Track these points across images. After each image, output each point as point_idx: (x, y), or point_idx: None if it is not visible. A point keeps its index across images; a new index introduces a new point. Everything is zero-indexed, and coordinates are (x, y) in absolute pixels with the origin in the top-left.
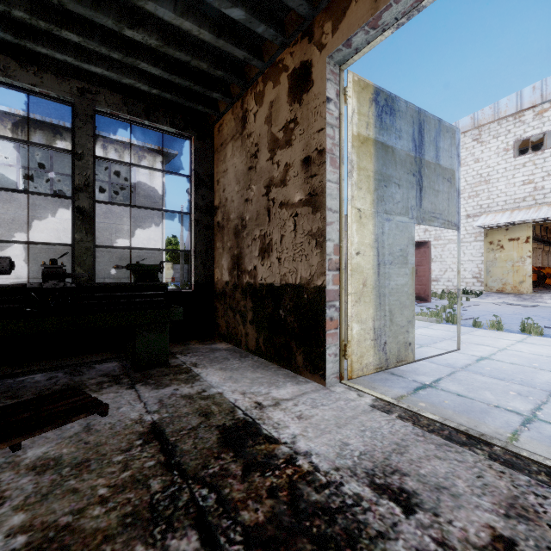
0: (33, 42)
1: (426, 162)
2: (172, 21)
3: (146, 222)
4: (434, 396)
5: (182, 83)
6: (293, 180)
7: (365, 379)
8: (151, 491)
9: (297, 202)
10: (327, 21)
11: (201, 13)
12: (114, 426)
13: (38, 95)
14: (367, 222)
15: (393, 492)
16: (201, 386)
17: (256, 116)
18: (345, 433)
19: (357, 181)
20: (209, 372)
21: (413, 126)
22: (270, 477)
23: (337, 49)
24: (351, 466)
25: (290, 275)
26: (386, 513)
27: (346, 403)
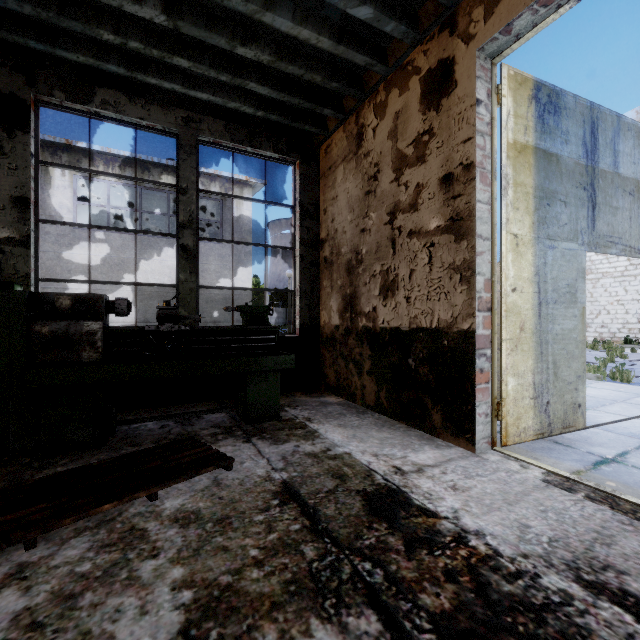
0: (143, 73)
1: (601, 171)
2: (289, 32)
3: (233, 261)
4: (625, 474)
5: (290, 101)
6: (427, 203)
7: (520, 447)
8: (306, 558)
9: (433, 230)
10: (477, 5)
11: (320, 18)
12: (244, 482)
13: (144, 129)
14: (525, 251)
15: (613, 594)
16: (323, 443)
17: (376, 131)
18: (520, 512)
19: (513, 200)
20: (327, 428)
21: (584, 127)
22: (441, 557)
23: (492, 38)
24: (543, 554)
25: (423, 318)
26: (613, 620)
27: (508, 475)
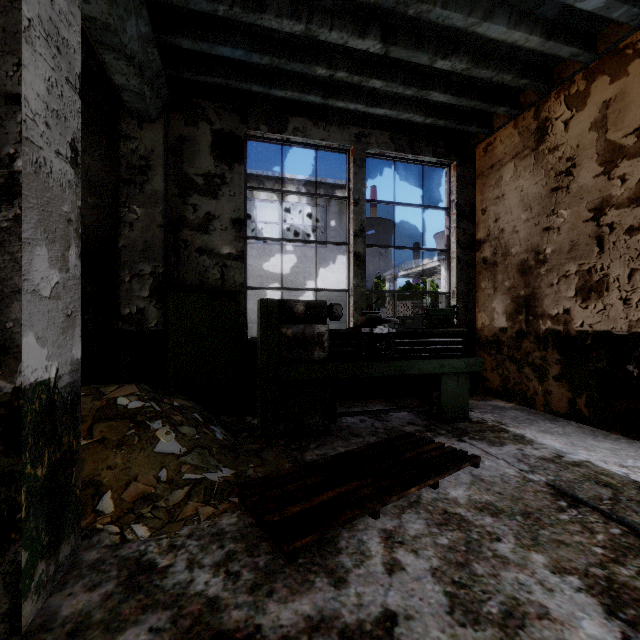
0: (335, 99)
1: None
2: (499, 37)
3: (336, 264)
4: None
5: (466, 104)
6: None
7: None
8: None
9: None
10: None
11: (534, 17)
12: (505, 480)
13: (322, 149)
14: None
15: None
16: (546, 449)
17: (570, 124)
18: None
19: None
20: (533, 434)
21: None
22: None
23: None
24: None
25: None
26: None
27: None
